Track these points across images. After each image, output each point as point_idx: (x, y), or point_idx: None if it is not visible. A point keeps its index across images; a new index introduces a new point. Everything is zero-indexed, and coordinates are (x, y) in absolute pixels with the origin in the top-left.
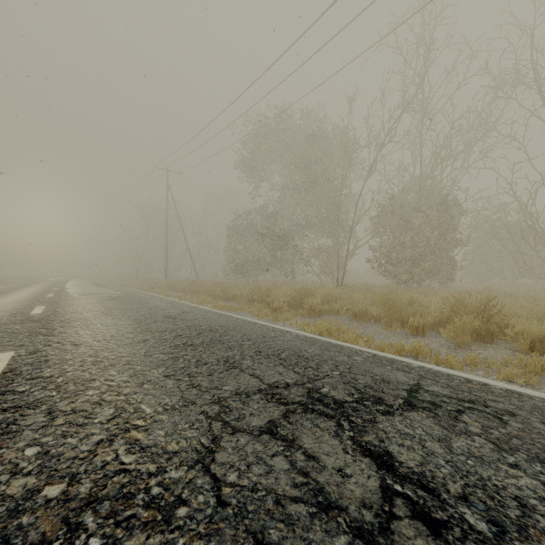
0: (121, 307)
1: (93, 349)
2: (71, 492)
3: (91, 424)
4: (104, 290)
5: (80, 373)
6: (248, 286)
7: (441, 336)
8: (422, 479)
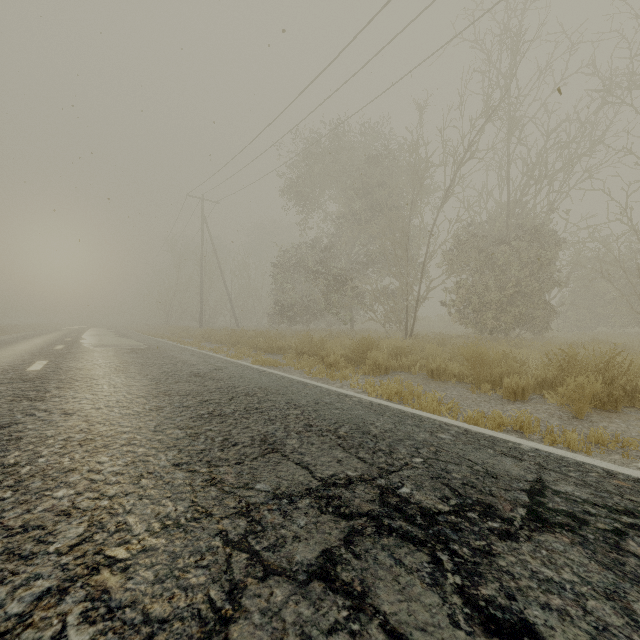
0: (140, 362)
1: (87, 421)
2: None
3: (42, 555)
4: (125, 341)
5: (57, 459)
6: (297, 336)
7: (547, 402)
8: None
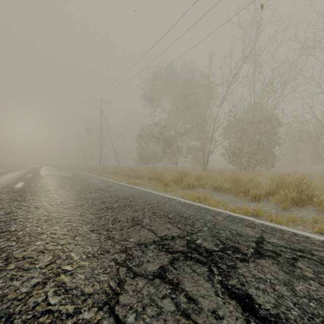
0: (70, 183)
1: (47, 211)
2: None
3: (33, 269)
4: (62, 172)
5: (35, 228)
6: (149, 170)
7: (270, 202)
8: (279, 321)
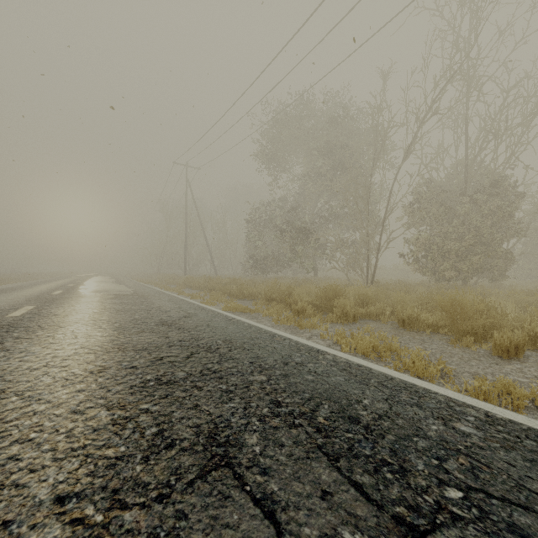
0: (116, 308)
1: (5, 390)
2: None
3: None
4: (117, 287)
5: None
6: (266, 283)
7: None
8: None
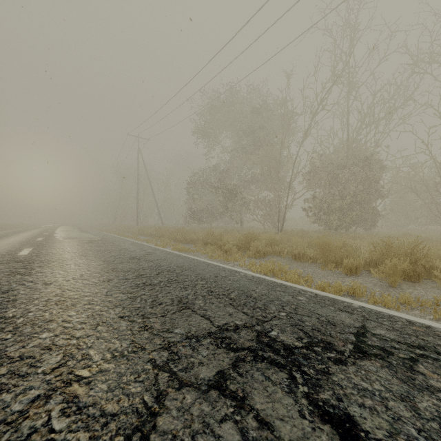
0: (95, 249)
1: (60, 288)
2: None
3: (33, 374)
4: (85, 235)
5: (41, 313)
6: (203, 231)
7: (372, 276)
8: None
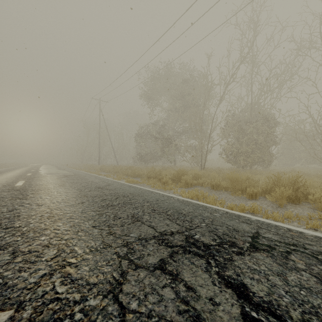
0: (70, 182)
1: (49, 208)
2: (16, 317)
3: (40, 261)
4: (61, 171)
5: (38, 224)
6: (147, 169)
7: (267, 200)
8: (271, 307)
